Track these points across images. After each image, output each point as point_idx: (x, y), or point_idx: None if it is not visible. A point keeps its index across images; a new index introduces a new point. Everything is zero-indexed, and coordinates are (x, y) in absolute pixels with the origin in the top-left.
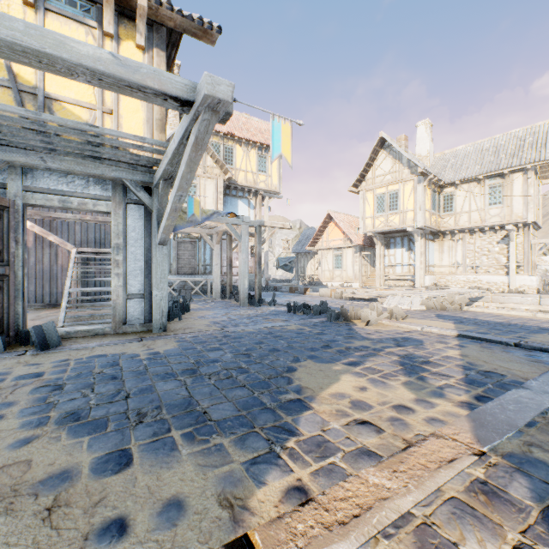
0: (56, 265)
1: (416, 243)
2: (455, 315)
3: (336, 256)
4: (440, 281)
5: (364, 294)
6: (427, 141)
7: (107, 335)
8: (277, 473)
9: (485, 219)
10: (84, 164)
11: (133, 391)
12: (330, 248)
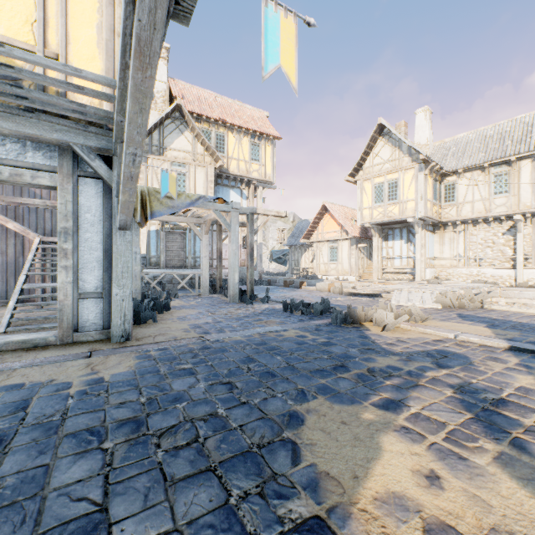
0: (22, 257)
1: (416, 234)
2: (481, 315)
3: (331, 248)
4: (441, 275)
5: (367, 289)
6: (427, 129)
7: (50, 347)
8: None
9: (489, 209)
10: (14, 119)
11: (1, 488)
12: (325, 240)
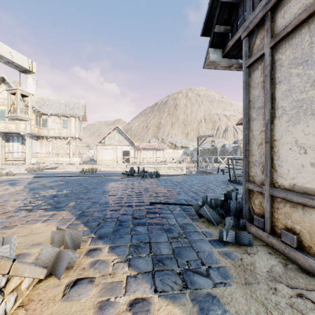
0: None
1: (27, 141)
2: (39, 173)
3: None
4: (41, 161)
5: None
6: (34, 88)
7: None
8: None
9: (61, 133)
10: None
11: None
12: None
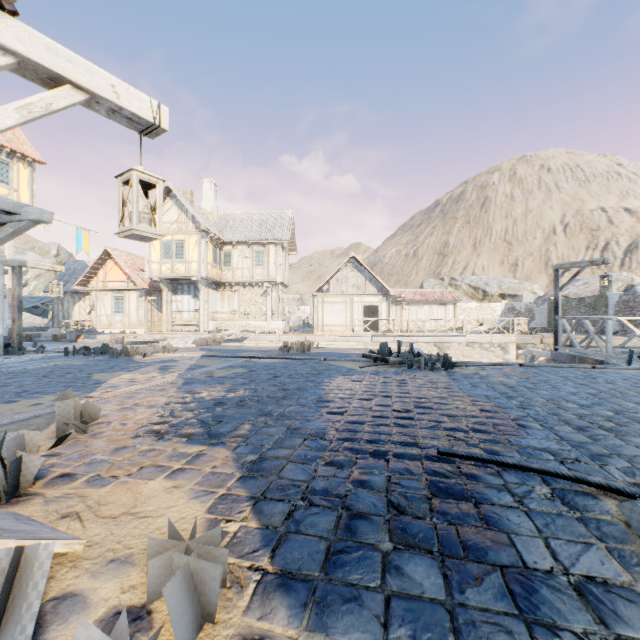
0: None
1: (201, 291)
2: (213, 348)
3: (117, 299)
4: (222, 326)
5: (148, 338)
6: (212, 200)
7: None
8: (97, 391)
9: (253, 276)
10: None
11: None
12: (109, 289)
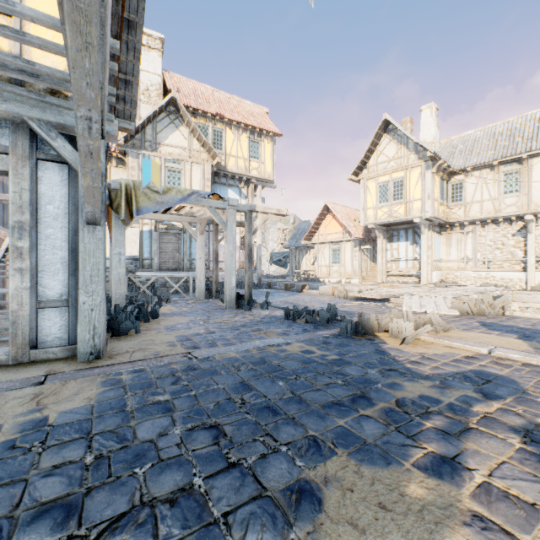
0: None
1: (423, 235)
2: (505, 323)
3: (334, 250)
4: (448, 277)
5: (374, 293)
6: (433, 127)
7: None
8: None
9: (499, 209)
10: None
11: None
12: (327, 242)
